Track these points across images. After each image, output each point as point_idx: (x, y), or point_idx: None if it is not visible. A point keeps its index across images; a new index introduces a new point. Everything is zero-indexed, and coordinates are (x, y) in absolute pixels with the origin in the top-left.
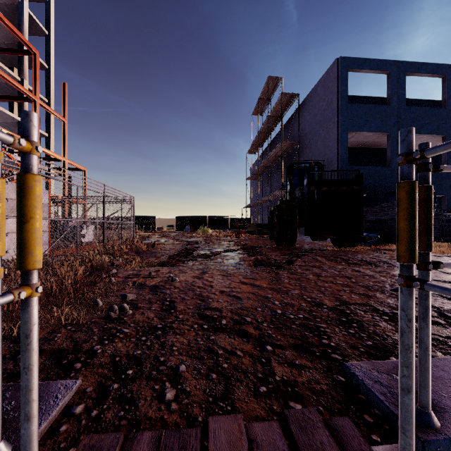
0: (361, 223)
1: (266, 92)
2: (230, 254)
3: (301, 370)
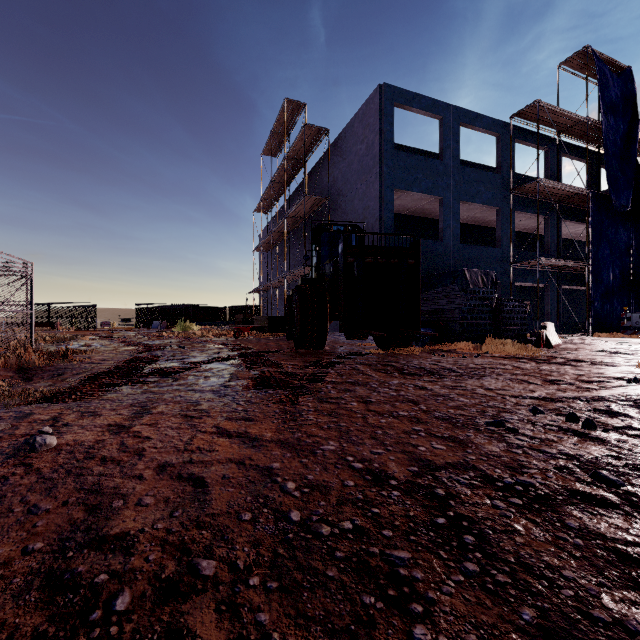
0: (417, 313)
1: (282, 122)
2: (216, 366)
3: None
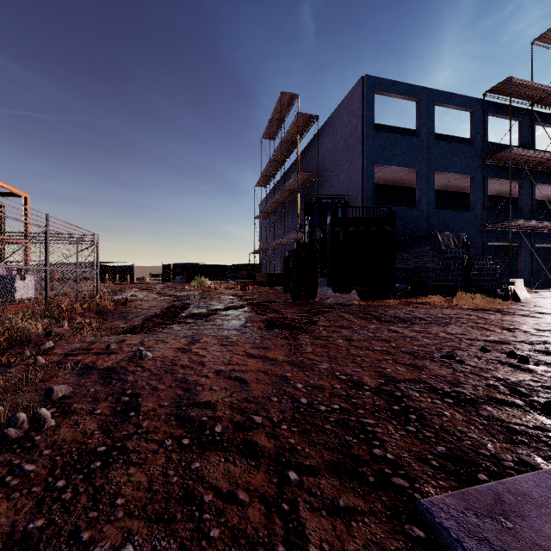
0: (393, 272)
1: (278, 111)
2: (233, 312)
3: (351, 520)
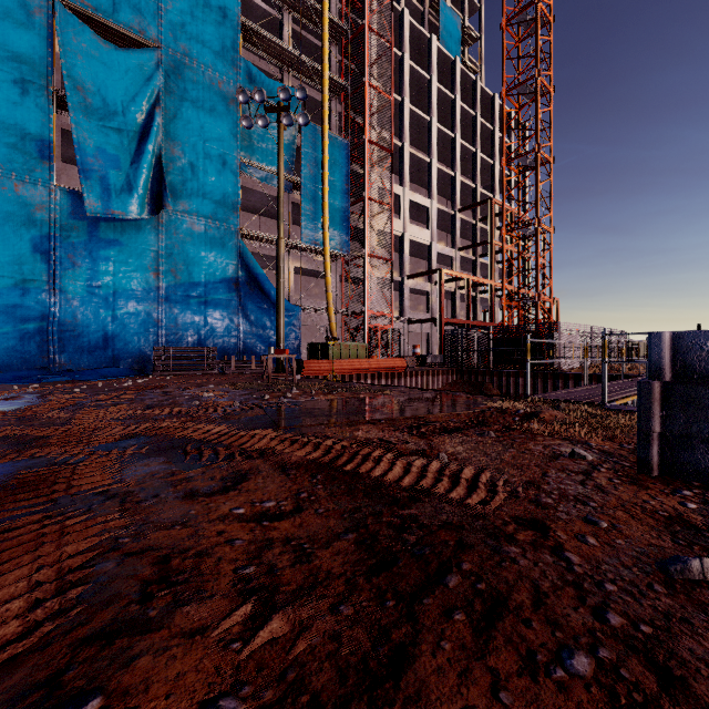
0: None
1: None
2: None
3: None
